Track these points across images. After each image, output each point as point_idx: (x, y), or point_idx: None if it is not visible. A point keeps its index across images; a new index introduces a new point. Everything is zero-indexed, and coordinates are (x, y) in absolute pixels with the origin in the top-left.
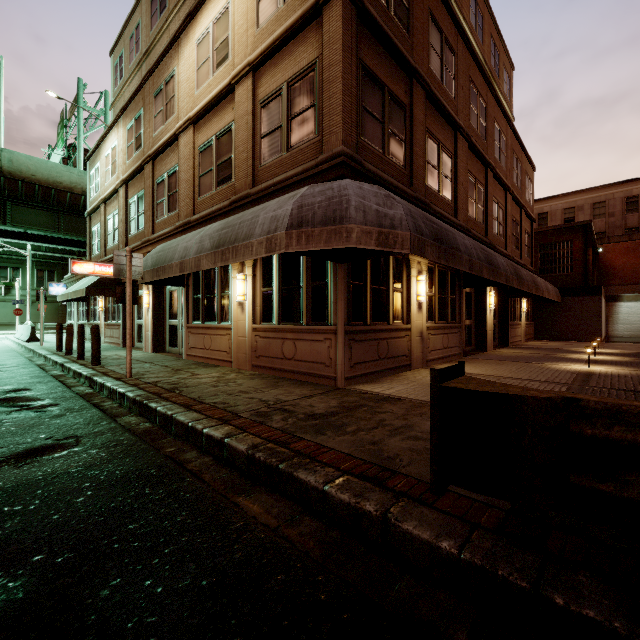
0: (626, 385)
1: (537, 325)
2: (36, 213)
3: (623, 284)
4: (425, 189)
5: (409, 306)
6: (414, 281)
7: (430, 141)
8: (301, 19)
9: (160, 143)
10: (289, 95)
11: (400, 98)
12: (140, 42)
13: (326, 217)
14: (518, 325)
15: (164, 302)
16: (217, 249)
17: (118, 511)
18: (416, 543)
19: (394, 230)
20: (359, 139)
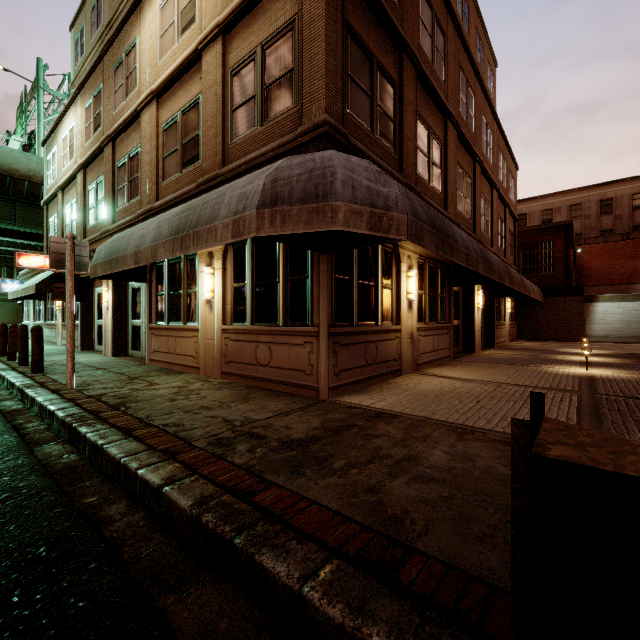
0: (638, 392)
1: (520, 325)
2: None
3: (598, 285)
4: (415, 176)
5: (399, 305)
6: (404, 277)
7: (420, 125)
8: None
9: (120, 121)
10: (264, 60)
11: (389, 72)
12: (102, 14)
13: (306, 193)
14: (503, 325)
15: (126, 300)
16: (176, 235)
17: None
18: None
19: (389, 211)
20: (345, 111)
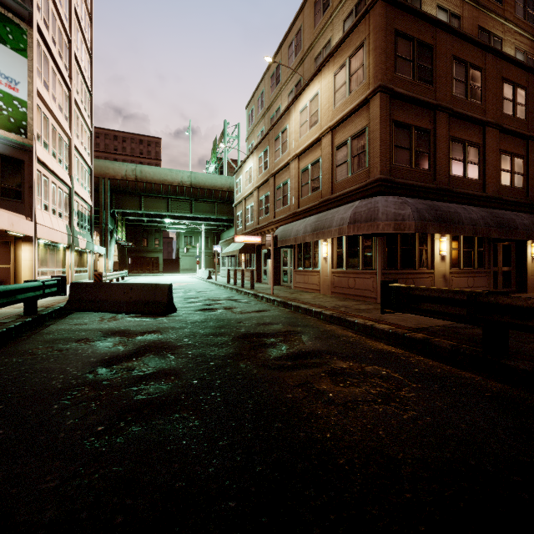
0: None
1: None
2: (205, 205)
3: None
4: (448, 179)
5: (433, 258)
6: (437, 242)
7: (454, 144)
8: (358, 106)
9: (279, 167)
10: (352, 144)
11: (425, 127)
12: (264, 102)
13: (367, 218)
14: None
15: (280, 257)
16: (314, 232)
17: (294, 321)
18: (379, 331)
19: (404, 221)
20: (392, 165)
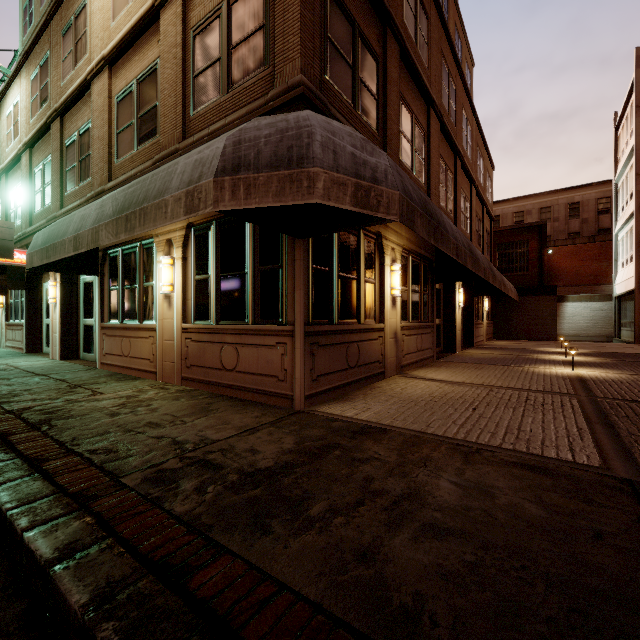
0: (635, 394)
1: (496, 324)
2: None
3: (567, 285)
4: (399, 163)
5: (382, 301)
6: (388, 271)
7: (404, 109)
8: None
9: (68, 92)
10: (230, 16)
11: (372, 45)
12: None
13: (277, 157)
14: (481, 324)
15: (77, 296)
16: (120, 214)
17: None
18: None
19: (377, 185)
20: (323, 78)
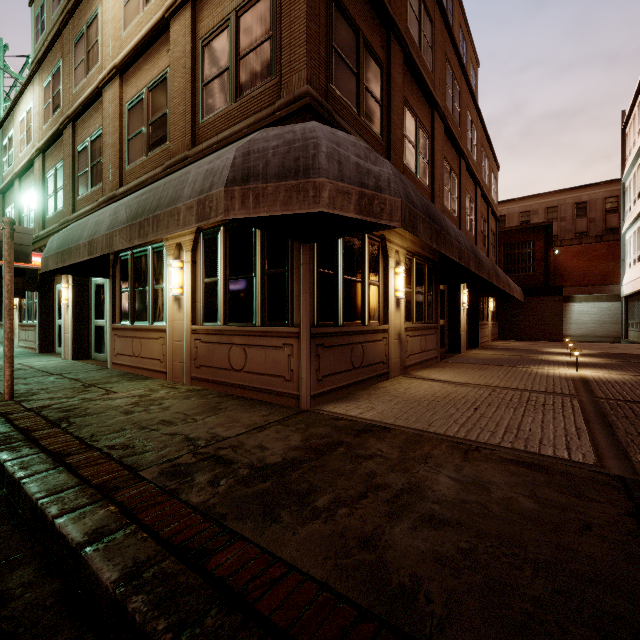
0: (637, 395)
1: (501, 325)
2: None
3: (574, 285)
4: (403, 167)
5: (386, 303)
6: (392, 273)
7: (408, 113)
8: None
9: (80, 100)
10: (238, 27)
11: (376, 52)
12: None
13: (284, 168)
14: (486, 325)
15: (89, 298)
16: (133, 221)
17: None
18: None
19: (380, 193)
20: (329, 87)
